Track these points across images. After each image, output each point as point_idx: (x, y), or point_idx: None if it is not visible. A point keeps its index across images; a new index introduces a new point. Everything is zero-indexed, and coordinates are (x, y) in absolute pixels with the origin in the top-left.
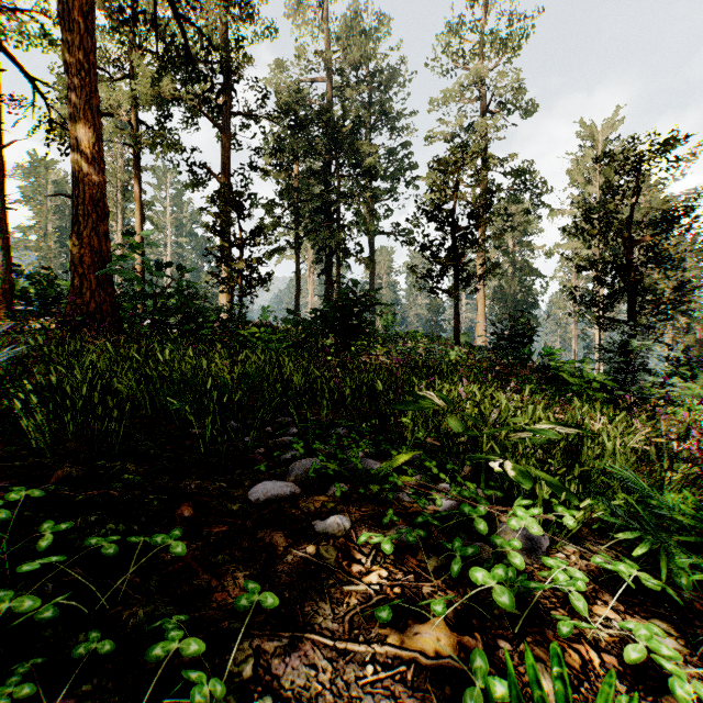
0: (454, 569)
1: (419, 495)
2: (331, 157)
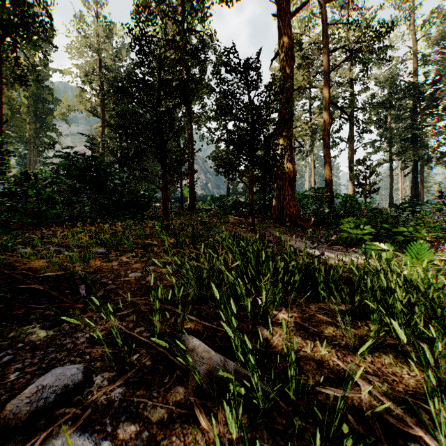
0: None
1: None
2: (415, 106)
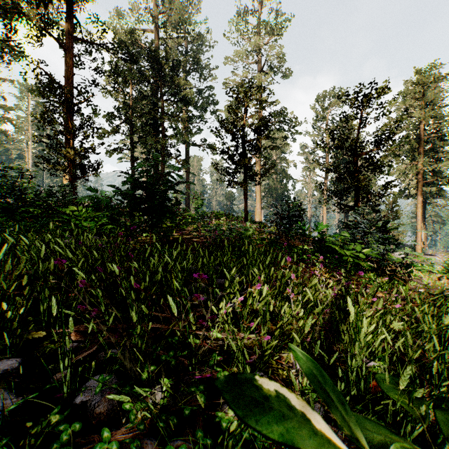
0: None
1: None
2: (157, 86)
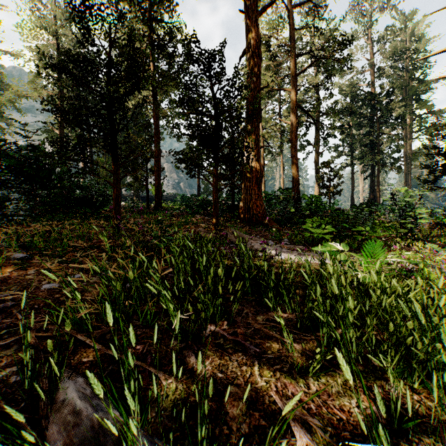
0: None
1: None
2: (373, 115)
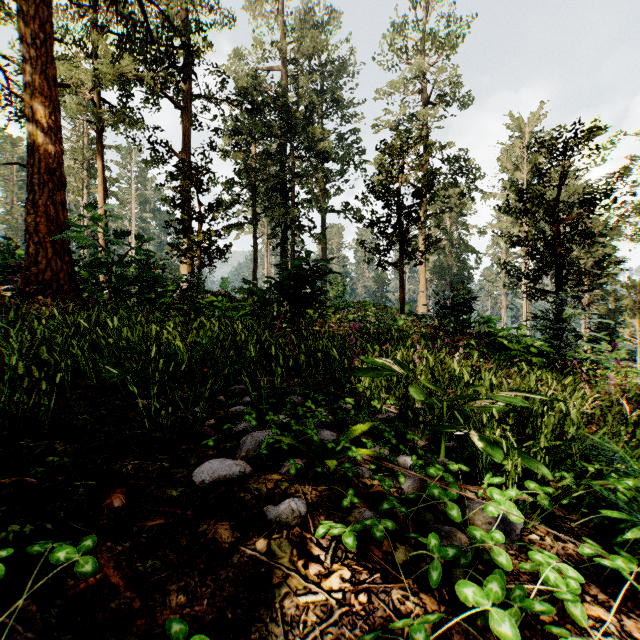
0: (432, 576)
1: (378, 469)
2: (286, 140)
